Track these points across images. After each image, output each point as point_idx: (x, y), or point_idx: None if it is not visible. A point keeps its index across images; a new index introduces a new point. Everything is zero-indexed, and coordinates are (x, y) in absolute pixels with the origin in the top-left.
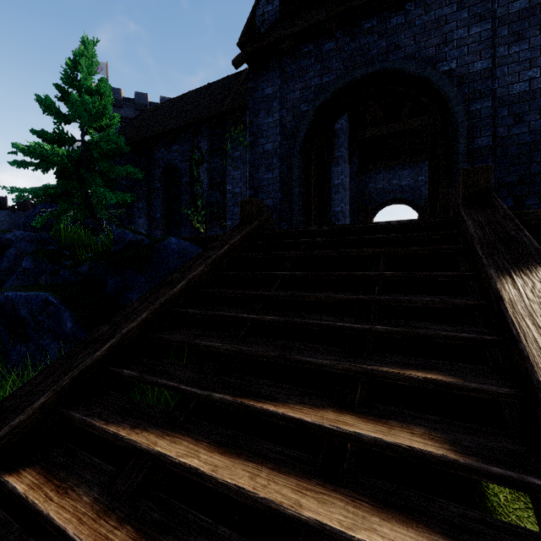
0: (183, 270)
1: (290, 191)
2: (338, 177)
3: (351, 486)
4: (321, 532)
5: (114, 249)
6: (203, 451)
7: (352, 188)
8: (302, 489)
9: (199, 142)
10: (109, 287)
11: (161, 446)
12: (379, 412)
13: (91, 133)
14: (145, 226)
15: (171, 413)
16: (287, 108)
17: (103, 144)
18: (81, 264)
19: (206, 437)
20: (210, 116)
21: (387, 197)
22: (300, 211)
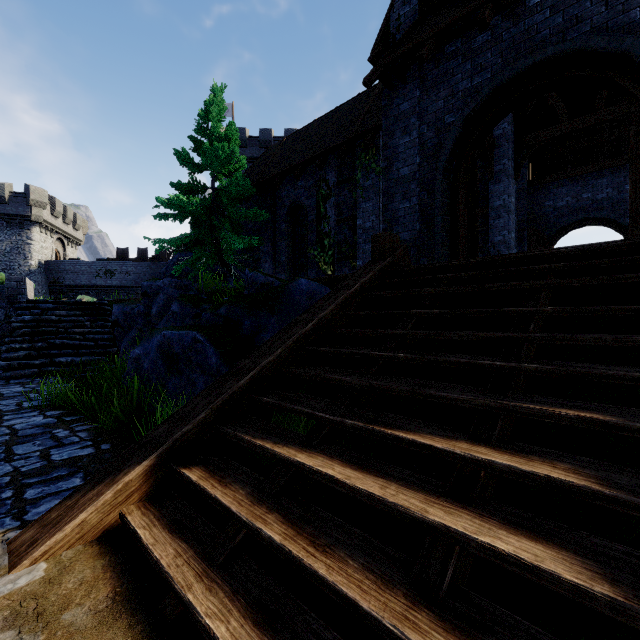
0: (314, 310)
1: (431, 221)
2: (499, 197)
3: (480, 507)
4: (446, 533)
5: (247, 292)
6: (337, 465)
7: (519, 209)
8: (429, 502)
9: (325, 175)
10: (245, 328)
11: (300, 458)
12: (519, 448)
13: (221, 179)
14: (271, 271)
15: (306, 436)
16: (428, 123)
17: (231, 188)
18: (220, 306)
19: (339, 456)
20: (337, 144)
21: (573, 217)
22: (444, 244)
